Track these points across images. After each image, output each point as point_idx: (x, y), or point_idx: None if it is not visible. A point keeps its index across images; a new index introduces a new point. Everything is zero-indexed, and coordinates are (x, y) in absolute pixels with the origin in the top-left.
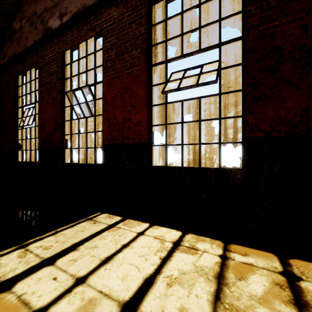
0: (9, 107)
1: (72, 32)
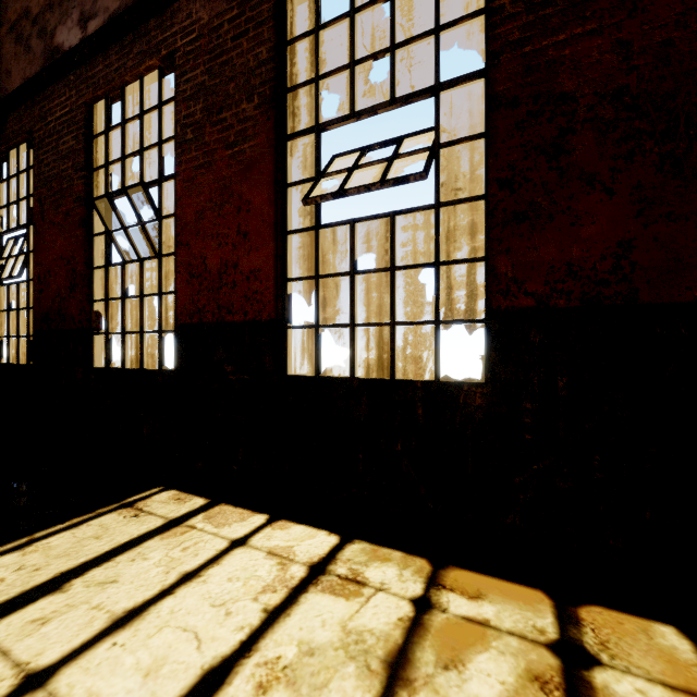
0: None
1: (108, 58)
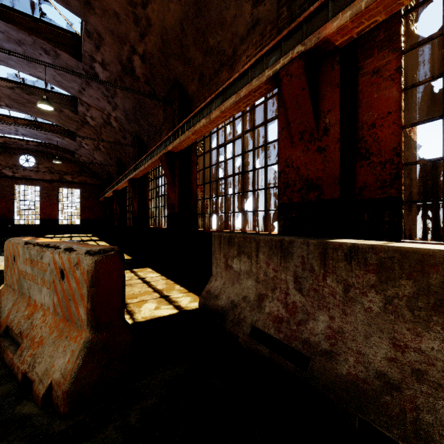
0: None
1: (22, 181)
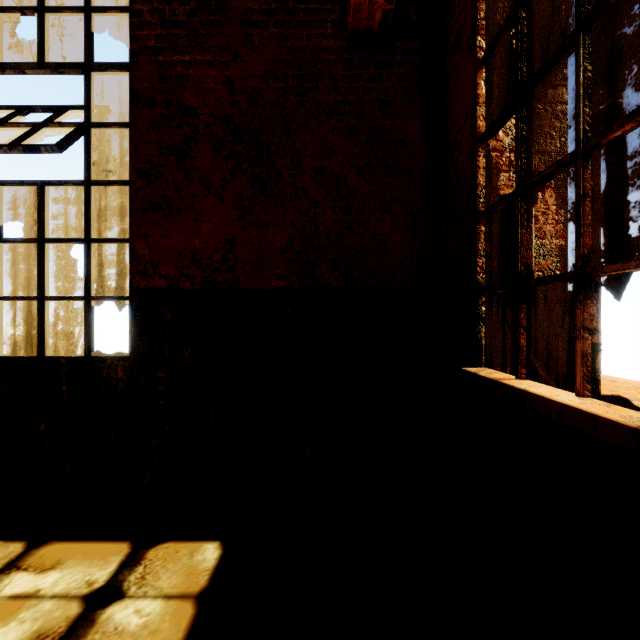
0: None
1: None
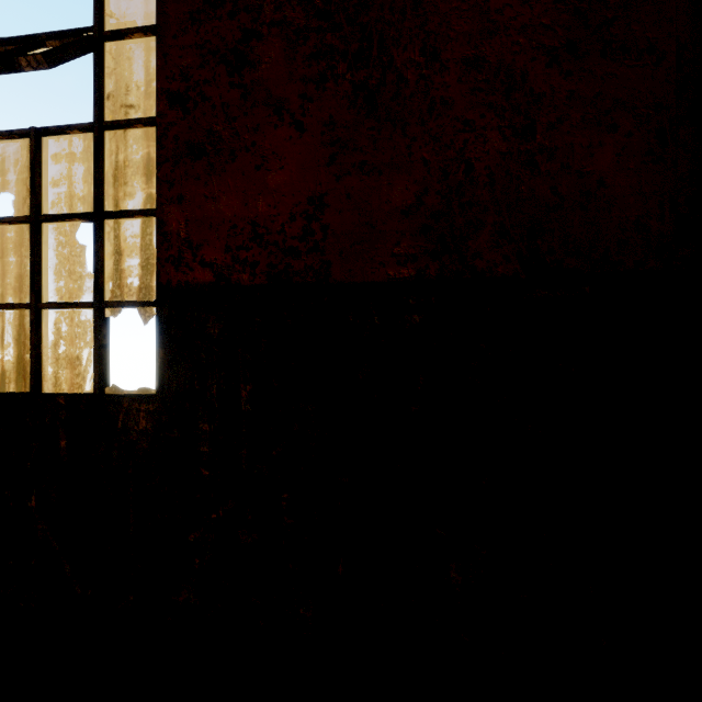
0: None
1: None
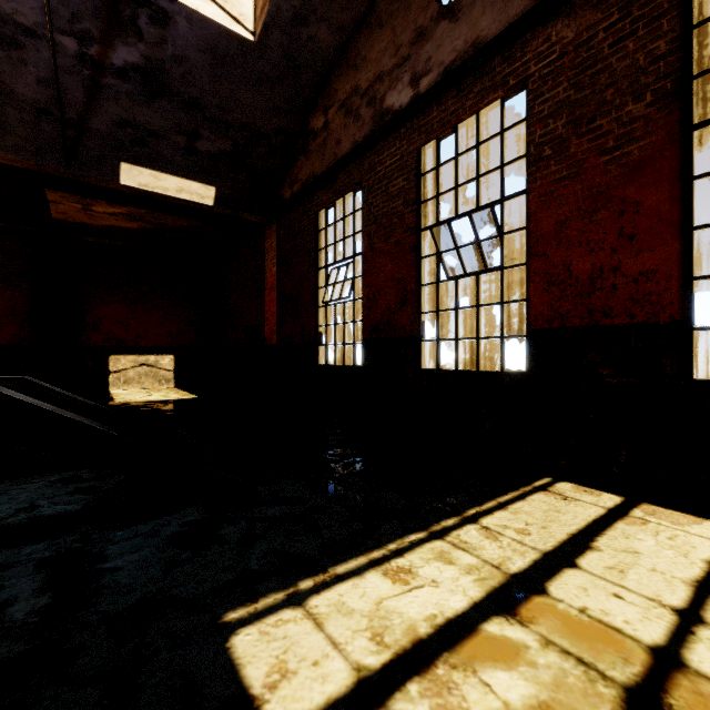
0: (304, 269)
1: (443, 104)
